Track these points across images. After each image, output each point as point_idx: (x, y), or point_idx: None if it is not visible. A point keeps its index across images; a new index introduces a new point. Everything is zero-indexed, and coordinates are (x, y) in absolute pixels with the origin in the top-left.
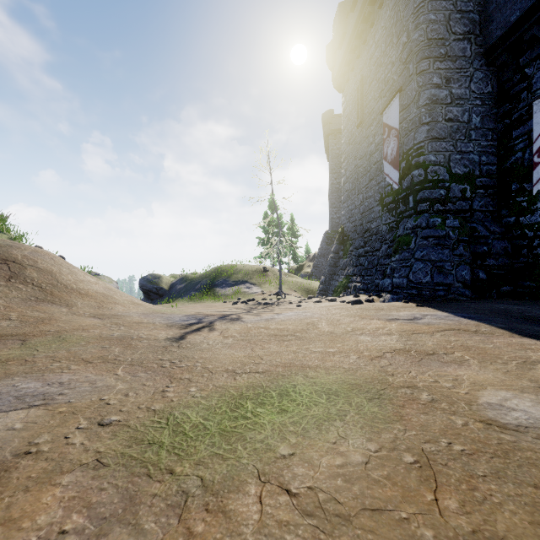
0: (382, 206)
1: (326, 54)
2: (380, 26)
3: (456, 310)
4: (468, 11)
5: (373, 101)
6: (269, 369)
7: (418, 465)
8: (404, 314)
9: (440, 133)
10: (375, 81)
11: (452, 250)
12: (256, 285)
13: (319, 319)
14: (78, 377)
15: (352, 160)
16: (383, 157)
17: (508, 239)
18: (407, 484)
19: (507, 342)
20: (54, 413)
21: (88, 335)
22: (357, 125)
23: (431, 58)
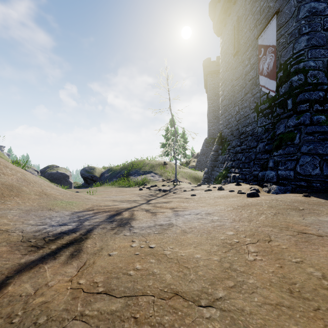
0: (257, 112)
1: (209, 9)
2: None
3: None
4: None
5: (248, 32)
6: None
7: None
8: None
9: (318, 41)
10: (250, 15)
11: None
12: (158, 174)
13: (236, 232)
14: None
15: (229, 82)
16: (259, 72)
17: None
18: None
19: None
20: None
21: None
22: (233, 54)
23: None
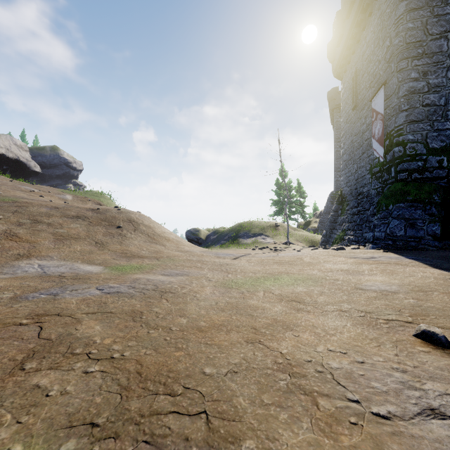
0: (371, 174)
1: (327, 51)
2: (370, 30)
3: (412, 254)
4: (445, 14)
5: (364, 90)
6: (271, 273)
7: (317, 293)
8: (367, 255)
9: (417, 117)
10: (366, 74)
11: (424, 210)
12: (270, 237)
13: (306, 256)
14: (191, 271)
15: (348, 136)
16: (372, 135)
17: None
18: (311, 295)
19: (414, 269)
20: (192, 278)
21: (182, 258)
22: (352, 108)
23: (409, 58)
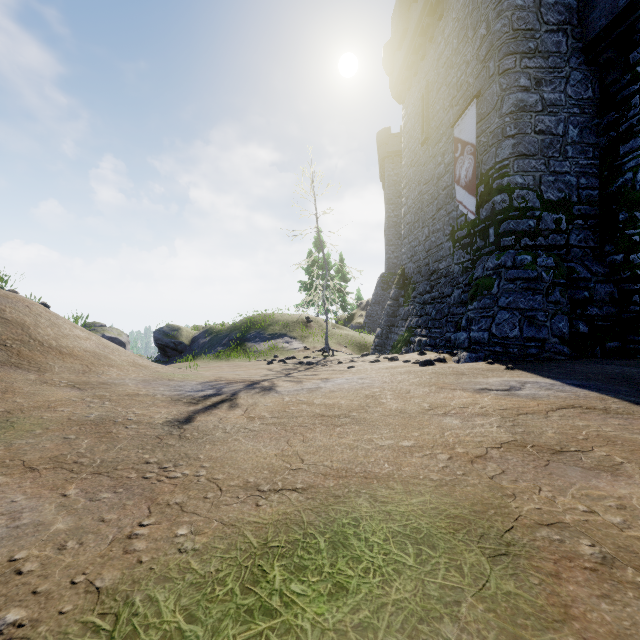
0: (454, 241)
1: (383, 56)
2: (451, 18)
3: (559, 374)
4: None
5: (442, 112)
6: (313, 482)
7: None
8: (495, 381)
9: (528, 149)
10: (444, 86)
11: (546, 295)
12: (297, 339)
13: (381, 389)
14: None
15: (415, 186)
16: (455, 180)
17: (614, 282)
18: None
19: None
20: None
21: (51, 417)
22: (421, 142)
23: (518, 54)
